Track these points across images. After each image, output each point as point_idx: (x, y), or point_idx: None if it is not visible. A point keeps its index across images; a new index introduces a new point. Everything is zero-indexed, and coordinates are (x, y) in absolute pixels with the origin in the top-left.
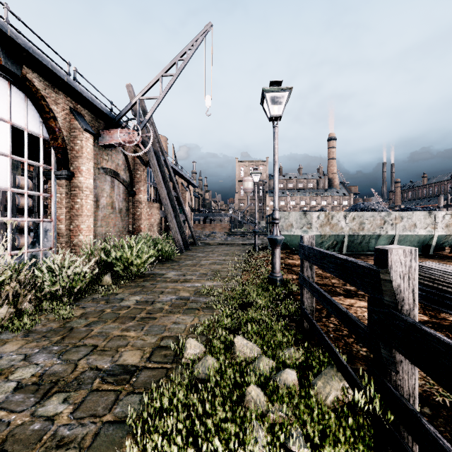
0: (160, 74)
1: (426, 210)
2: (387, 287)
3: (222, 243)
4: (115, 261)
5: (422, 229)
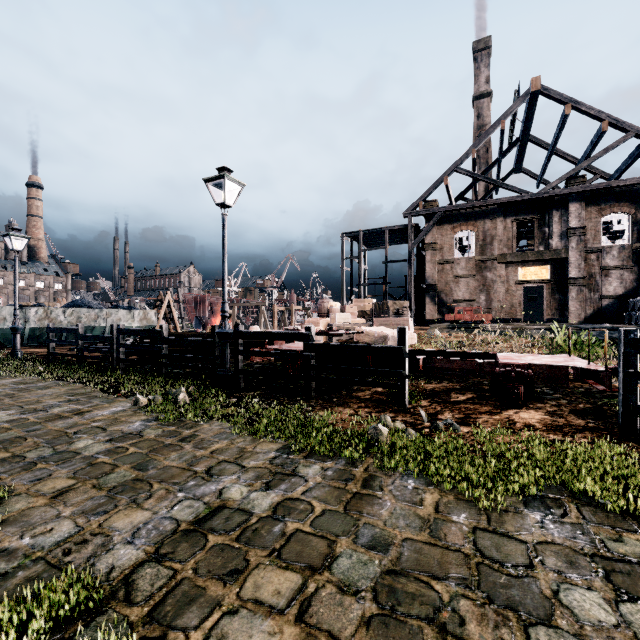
0: None
1: (130, 309)
2: (78, 331)
3: None
4: None
5: (126, 322)
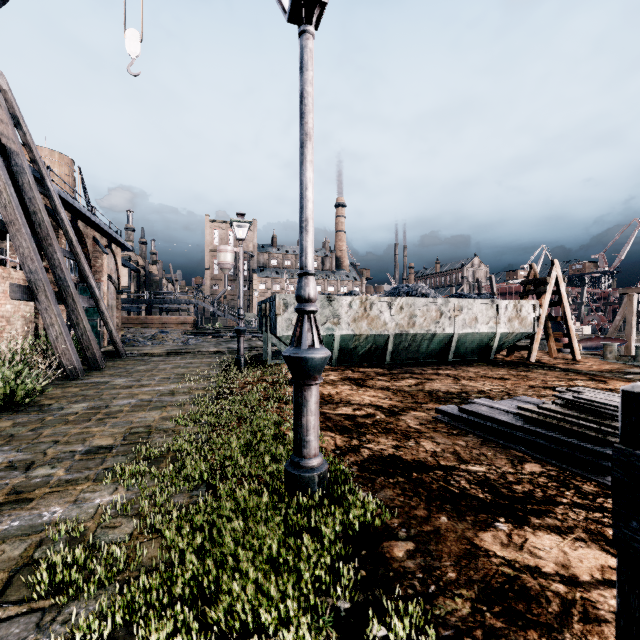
0: None
1: (484, 298)
2: None
3: (177, 351)
4: None
5: (484, 325)
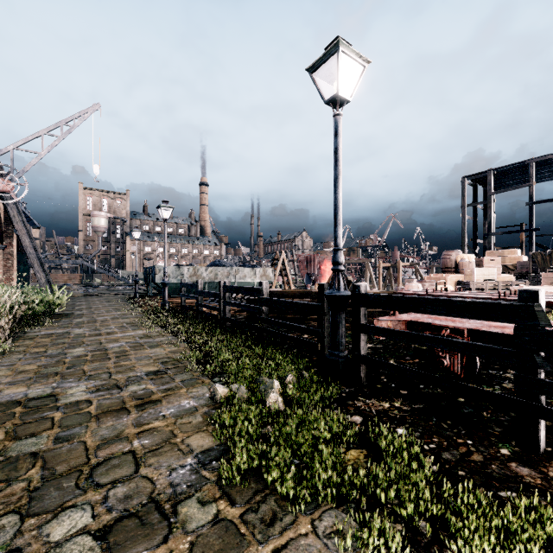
0: (42, 132)
1: (253, 267)
2: (198, 286)
3: (91, 294)
4: (37, 303)
5: (249, 278)
